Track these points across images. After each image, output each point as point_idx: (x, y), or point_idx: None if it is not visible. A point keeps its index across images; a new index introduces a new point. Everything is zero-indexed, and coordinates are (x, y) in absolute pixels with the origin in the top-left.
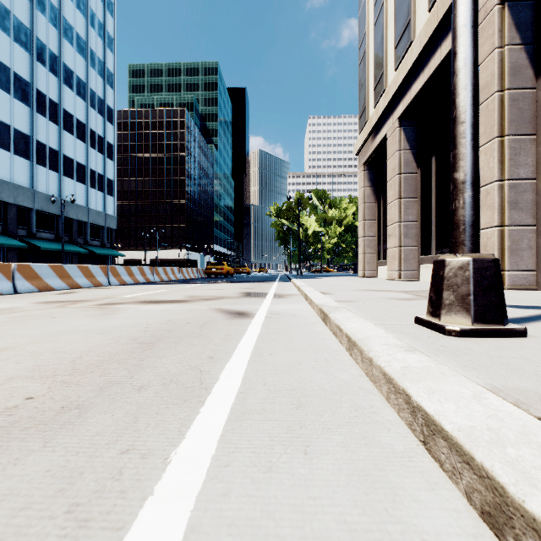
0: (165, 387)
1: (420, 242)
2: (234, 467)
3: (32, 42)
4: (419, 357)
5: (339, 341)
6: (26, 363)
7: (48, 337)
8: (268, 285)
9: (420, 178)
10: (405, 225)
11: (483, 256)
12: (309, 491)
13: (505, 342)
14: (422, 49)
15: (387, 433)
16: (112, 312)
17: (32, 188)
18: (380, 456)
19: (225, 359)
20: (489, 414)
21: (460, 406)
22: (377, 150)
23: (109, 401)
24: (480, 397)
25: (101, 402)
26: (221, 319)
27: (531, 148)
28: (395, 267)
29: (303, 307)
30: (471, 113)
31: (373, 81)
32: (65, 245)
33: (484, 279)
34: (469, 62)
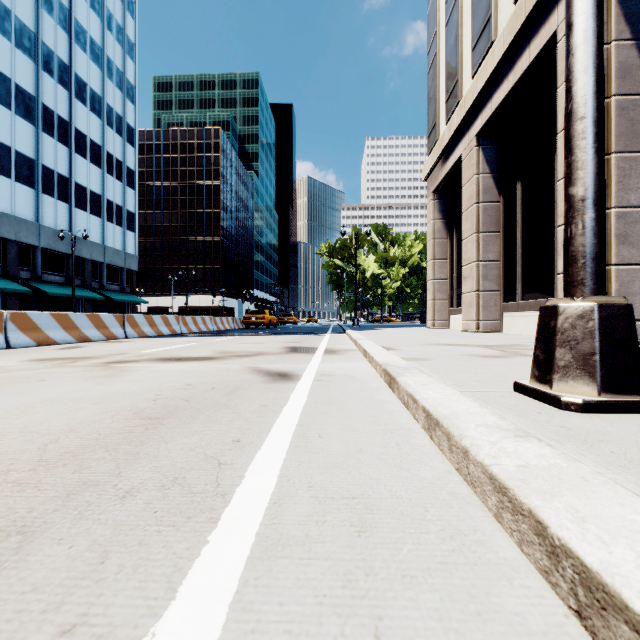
0: (163, 493)
1: (503, 285)
2: None
3: (37, 48)
4: (538, 447)
5: (412, 416)
6: None
7: (24, 409)
8: (318, 337)
9: (503, 208)
10: (484, 265)
11: (611, 300)
12: None
13: None
14: (506, 50)
15: (509, 587)
16: (120, 373)
17: (37, 222)
18: None
19: (256, 444)
20: None
21: None
22: (450, 175)
23: (73, 518)
24: None
25: (59, 521)
26: (256, 382)
27: None
28: (472, 316)
29: (361, 366)
30: (594, 105)
31: (444, 92)
32: (77, 290)
33: (615, 332)
34: (591, 35)
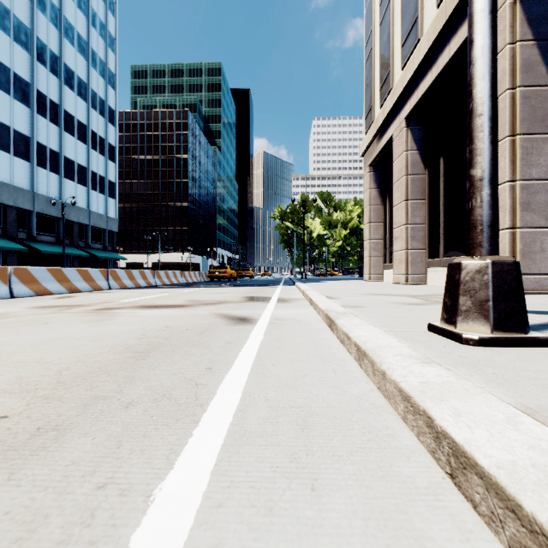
0: (156, 404)
1: (428, 245)
2: (228, 508)
3: (32, 42)
4: (438, 370)
5: (347, 350)
6: (8, 374)
7: (37, 345)
8: (272, 289)
9: (428, 180)
10: (412, 227)
11: (502, 259)
12: (318, 542)
13: (529, 352)
14: (430, 47)
15: (407, 462)
16: (109, 317)
17: (32, 191)
18: (401, 492)
19: (224, 370)
20: (530, 444)
21: (493, 433)
22: (383, 151)
23: (92, 420)
24: (515, 421)
25: (82, 422)
26: (221, 325)
27: (543, 147)
28: (402, 271)
29: (307, 312)
30: (489, 105)
31: (379, 81)
32: (66, 248)
33: (504, 283)
34: (487, 50)
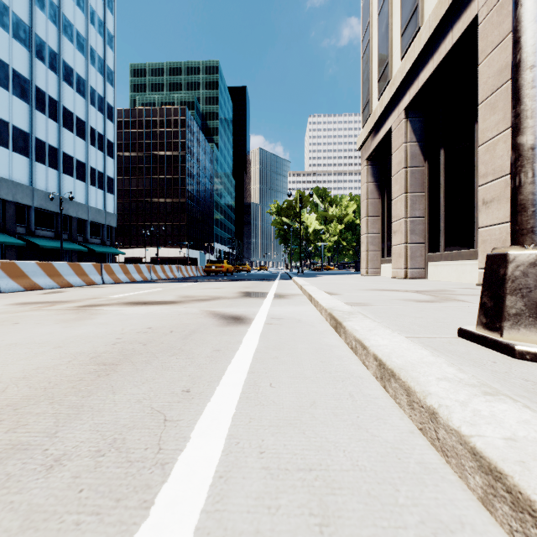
0: (96, 461)
1: (427, 238)
2: None
3: (31, 39)
4: (516, 410)
5: (361, 362)
6: None
7: None
8: (268, 283)
9: (427, 172)
10: (411, 221)
11: None
12: None
13: None
14: (431, 34)
15: None
16: (89, 316)
17: (31, 186)
18: None
19: (205, 395)
20: None
21: None
22: (381, 144)
23: None
24: None
25: None
26: (211, 325)
27: None
28: (401, 265)
29: (307, 310)
30: None
31: (377, 73)
32: (64, 243)
33: None
34: None
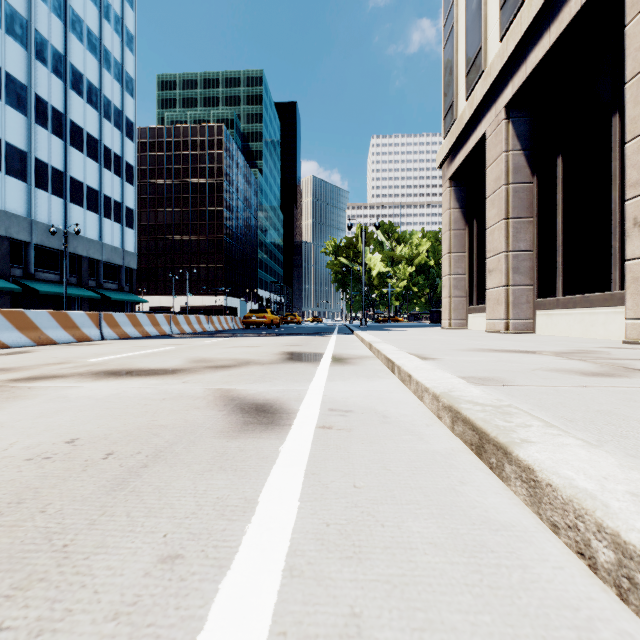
0: None
1: (536, 279)
2: None
3: (30, 36)
4: None
5: None
6: None
7: None
8: (323, 339)
9: (536, 190)
10: (514, 255)
11: None
12: None
13: None
14: None
15: None
16: None
17: (30, 218)
18: None
19: None
20: None
21: None
22: (470, 158)
23: None
24: None
25: None
26: (206, 433)
27: None
28: (499, 314)
29: (391, 388)
30: None
31: (464, 65)
32: (72, 288)
33: None
34: None
